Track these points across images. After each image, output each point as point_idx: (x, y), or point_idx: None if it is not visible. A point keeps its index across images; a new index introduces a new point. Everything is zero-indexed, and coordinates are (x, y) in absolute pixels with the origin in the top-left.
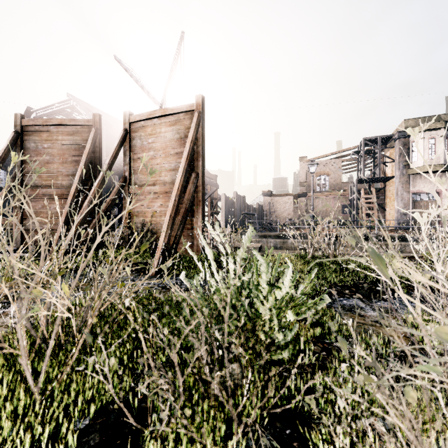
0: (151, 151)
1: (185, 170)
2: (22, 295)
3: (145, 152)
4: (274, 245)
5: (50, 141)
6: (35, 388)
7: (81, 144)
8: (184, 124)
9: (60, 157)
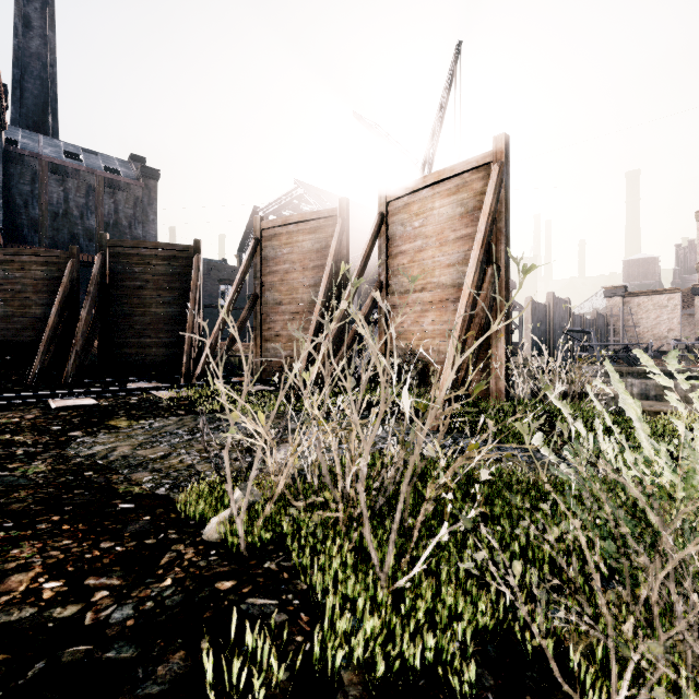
0: (418, 240)
1: (480, 263)
2: (425, 453)
3: (410, 243)
4: (641, 391)
5: (289, 245)
6: (381, 572)
7: (324, 243)
8: (472, 189)
9: (300, 263)
